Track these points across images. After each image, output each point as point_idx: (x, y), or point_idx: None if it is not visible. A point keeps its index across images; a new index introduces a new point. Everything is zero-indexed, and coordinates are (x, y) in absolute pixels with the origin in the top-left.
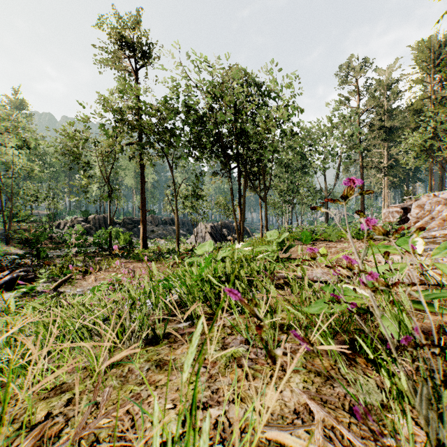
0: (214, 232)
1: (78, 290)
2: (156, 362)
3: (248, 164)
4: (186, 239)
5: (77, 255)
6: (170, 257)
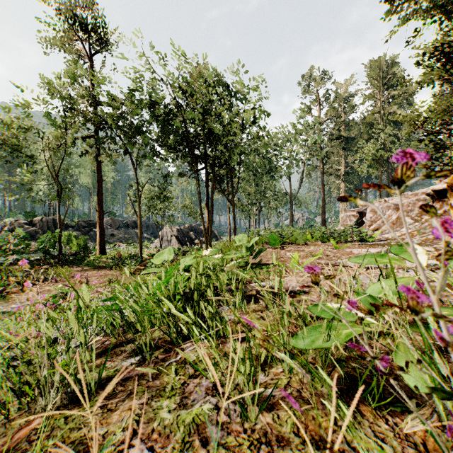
0: (180, 236)
1: (14, 307)
2: (73, 445)
3: (216, 166)
4: (150, 243)
5: (18, 264)
6: (131, 263)
